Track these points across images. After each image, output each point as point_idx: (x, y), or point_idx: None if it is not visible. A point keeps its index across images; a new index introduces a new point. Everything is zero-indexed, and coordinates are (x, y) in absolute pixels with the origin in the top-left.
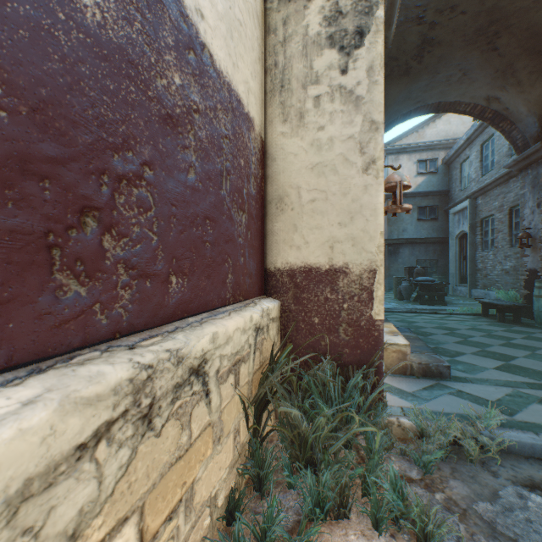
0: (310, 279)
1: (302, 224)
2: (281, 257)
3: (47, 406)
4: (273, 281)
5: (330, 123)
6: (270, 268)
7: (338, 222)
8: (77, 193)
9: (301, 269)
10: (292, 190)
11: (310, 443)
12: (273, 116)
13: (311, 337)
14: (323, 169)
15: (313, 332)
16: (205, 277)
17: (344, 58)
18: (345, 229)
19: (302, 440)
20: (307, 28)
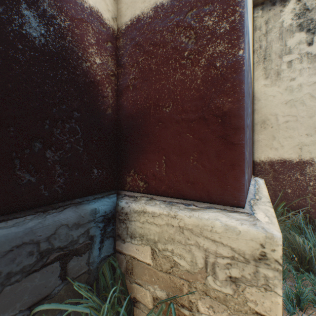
0: (284, 167)
1: (278, 135)
2: (264, 154)
3: (274, 219)
4: (258, 168)
5: (299, 75)
6: (256, 160)
7: (305, 133)
8: (246, 137)
9: (277, 161)
10: (271, 116)
11: (307, 259)
12: (258, 76)
13: (285, 200)
14: (293, 103)
15: (287, 197)
16: (249, 167)
17: (310, 36)
18: (311, 137)
19: (299, 257)
20: (282, 23)
